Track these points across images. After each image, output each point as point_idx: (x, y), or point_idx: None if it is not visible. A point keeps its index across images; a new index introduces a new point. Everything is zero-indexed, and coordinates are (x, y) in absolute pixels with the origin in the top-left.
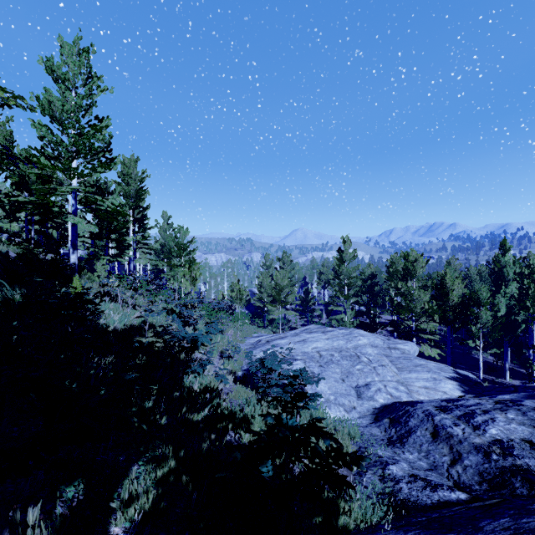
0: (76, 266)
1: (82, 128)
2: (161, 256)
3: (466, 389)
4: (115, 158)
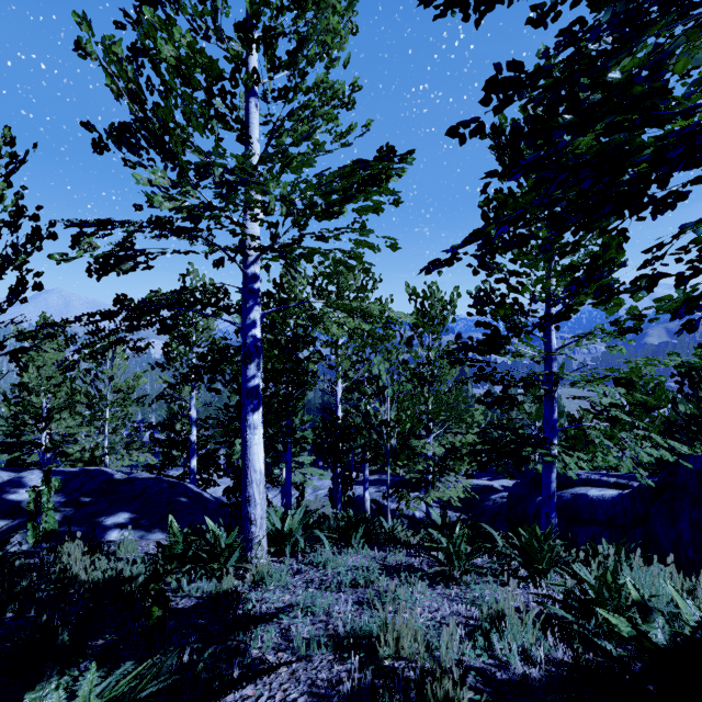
0: None
1: None
2: None
3: None
4: None
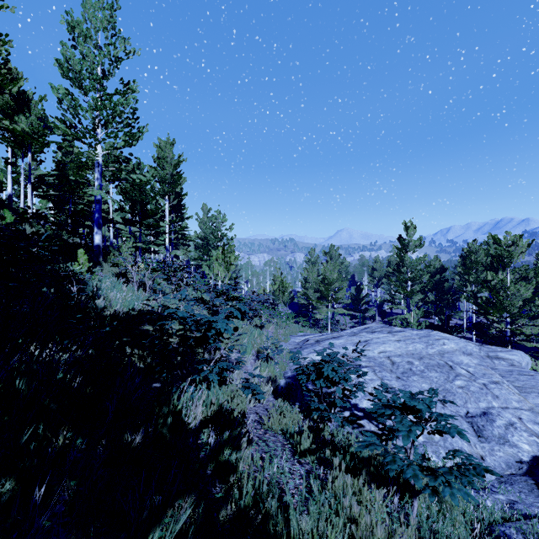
0: (100, 248)
1: (104, 90)
2: (201, 250)
3: None
4: (143, 128)
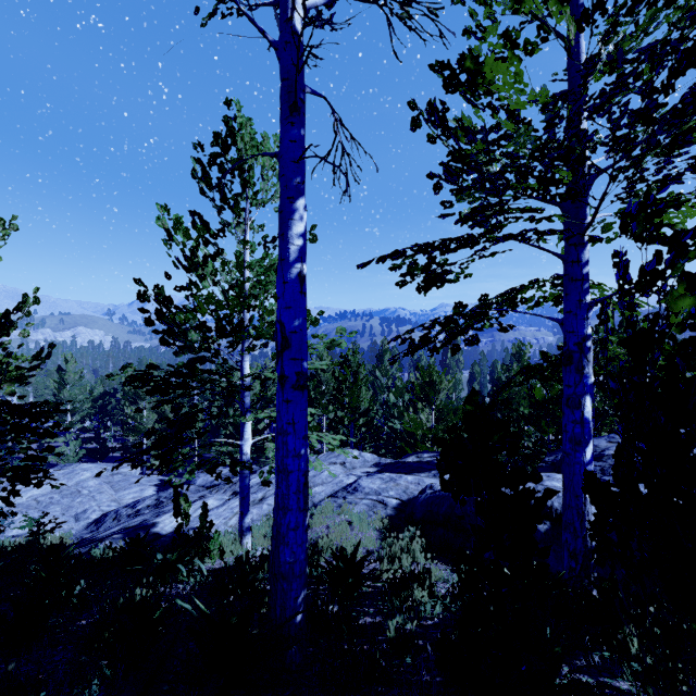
0: None
1: None
2: None
3: (161, 489)
4: None
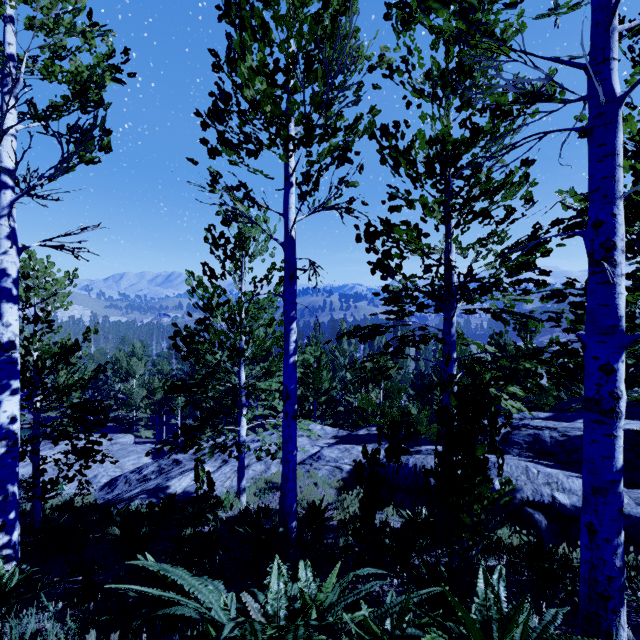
0: None
1: None
2: None
3: (155, 457)
4: None
